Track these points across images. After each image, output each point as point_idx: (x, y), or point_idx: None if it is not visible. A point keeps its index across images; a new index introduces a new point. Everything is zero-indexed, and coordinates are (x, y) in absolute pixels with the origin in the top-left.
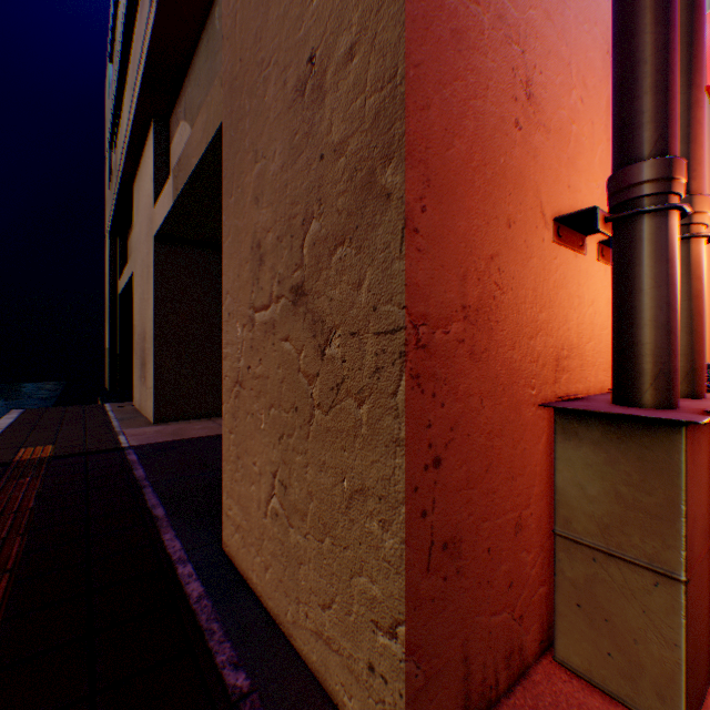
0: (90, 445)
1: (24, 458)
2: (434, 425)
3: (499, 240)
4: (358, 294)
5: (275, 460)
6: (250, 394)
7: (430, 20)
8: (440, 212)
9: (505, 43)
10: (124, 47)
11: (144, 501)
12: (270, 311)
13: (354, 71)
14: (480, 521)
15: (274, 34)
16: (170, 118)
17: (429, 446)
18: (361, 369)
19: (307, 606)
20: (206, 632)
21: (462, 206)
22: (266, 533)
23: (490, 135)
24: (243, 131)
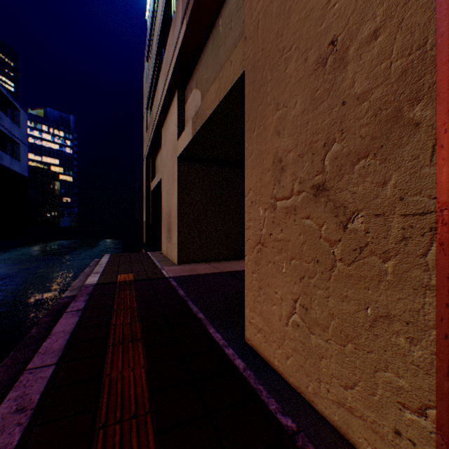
0: (149, 275)
1: (121, 280)
2: None
3: None
4: (382, 189)
5: (295, 292)
6: (271, 250)
7: (448, 2)
8: None
9: None
10: (158, 52)
11: (190, 309)
12: (290, 200)
13: (377, 46)
14: None
15: (294, 31)
16: (185, 88)
17: (447, 291)
18: (385, 238)
19: (328, 384)
20: (257, 390)
21: None
22: (287, 335)
23: None
24: (264, 92)
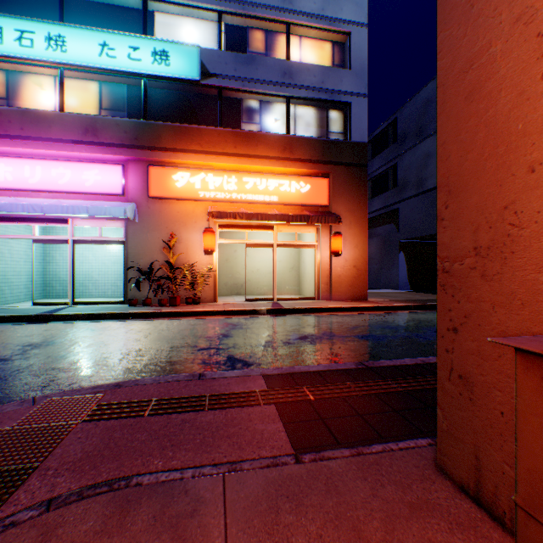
0: None
1: None
2: (452, 311)
3: (516, 189)
4: None
5: None
6: None
7: (450, 112)
8: (456, 202)
9: (525, 28)
10: None
11: None
12: None
13: None
14: (491, 387)
15: None
16: None
17: (449, 320)
18: None
19: None
20: None
21: (473, 189)
22: None
23: (503, 120)
24: None
